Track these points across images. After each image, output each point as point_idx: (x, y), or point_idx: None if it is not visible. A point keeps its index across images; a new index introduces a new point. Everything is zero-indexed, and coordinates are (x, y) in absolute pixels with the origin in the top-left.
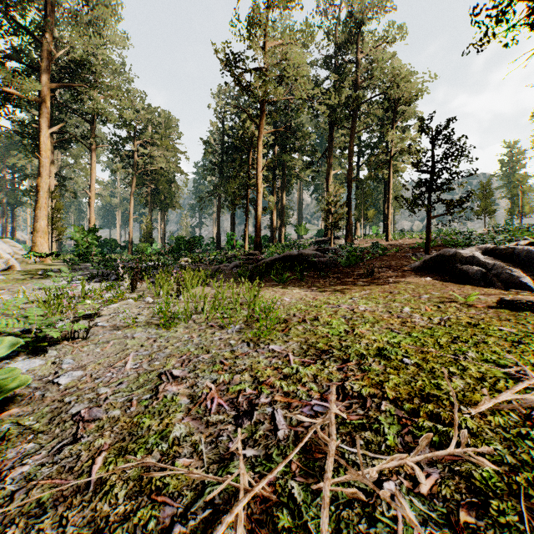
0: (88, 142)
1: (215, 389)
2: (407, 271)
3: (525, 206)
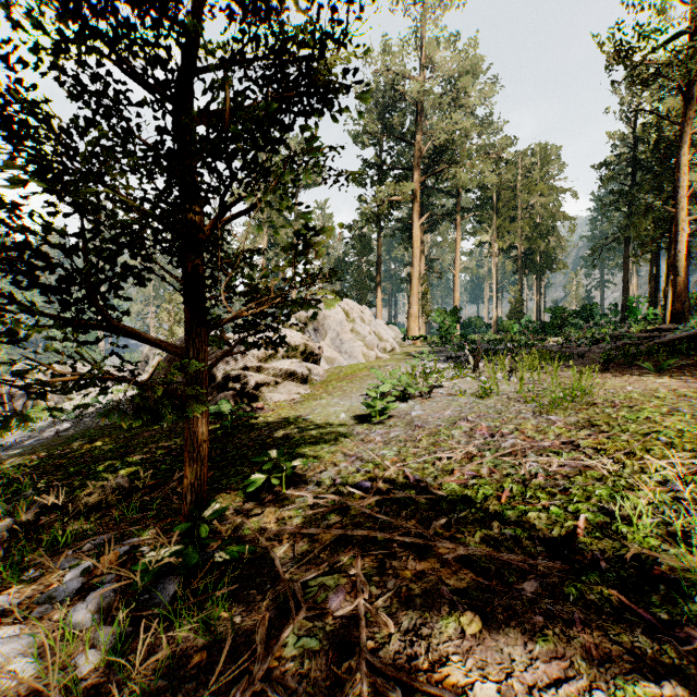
0: (451, 218)
1: (486, 427)
2: None
3: None
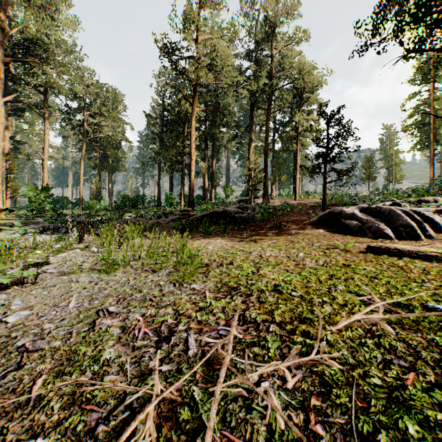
0: (41, 111)
1: (143, 321)
2: (307, 225)
3: (397, 175)
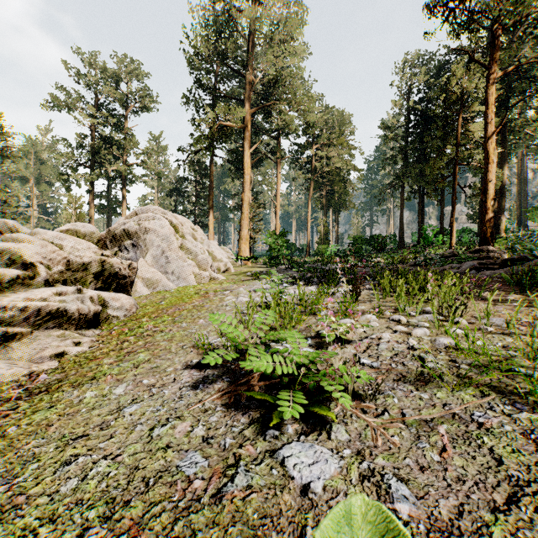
0: (274, 157)
1: None
2: None
3: None
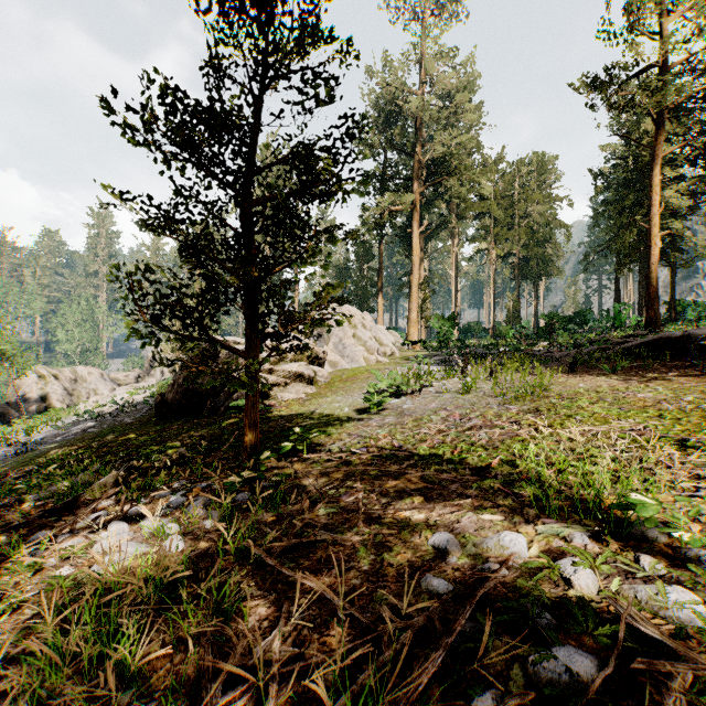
0: (451, 226)
1: (459, 414)
2: None
3: None
